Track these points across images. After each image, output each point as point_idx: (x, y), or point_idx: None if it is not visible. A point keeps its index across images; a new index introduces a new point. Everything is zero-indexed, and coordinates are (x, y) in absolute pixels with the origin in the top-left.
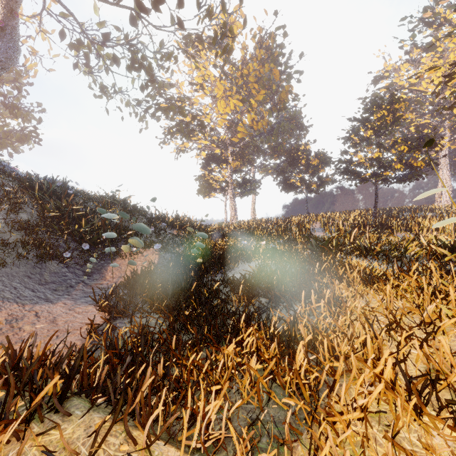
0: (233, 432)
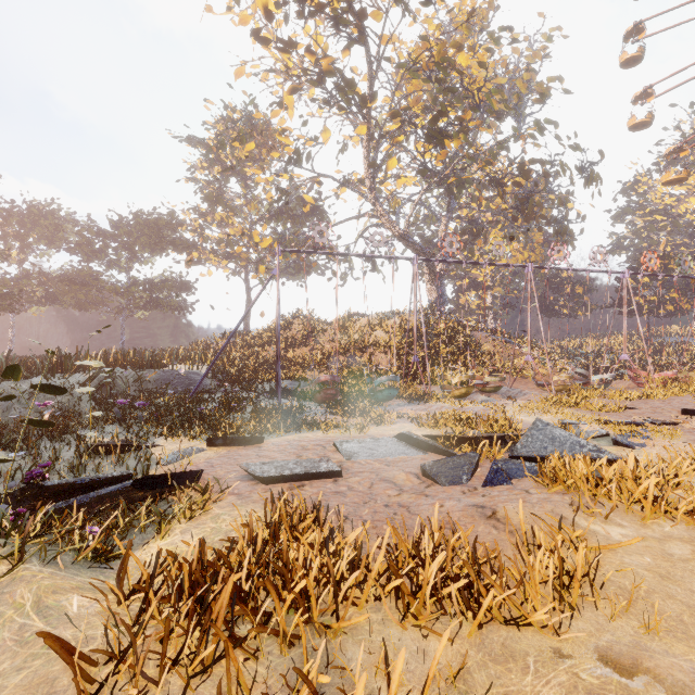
0: None
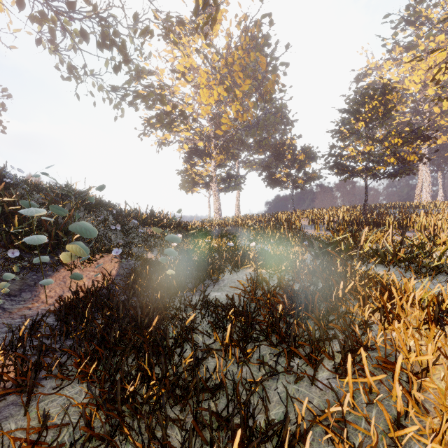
0: None
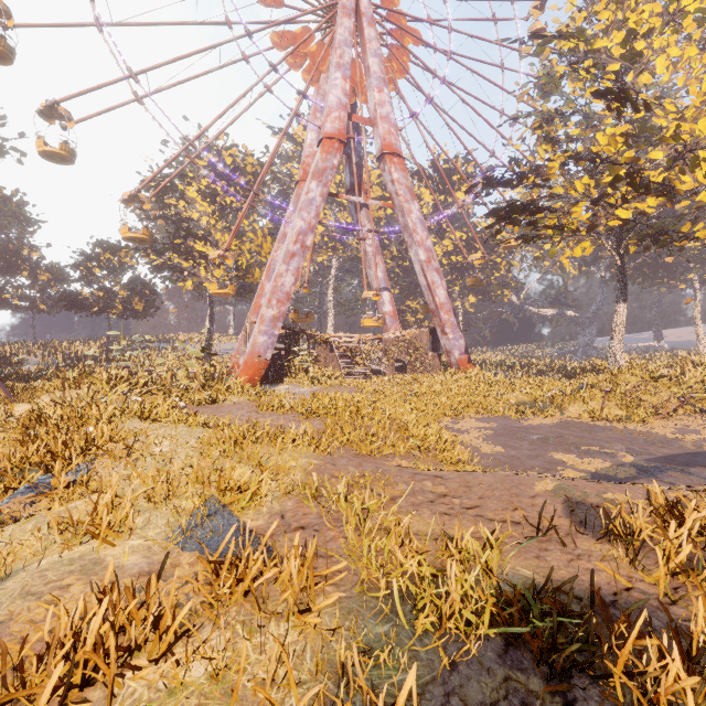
0: None
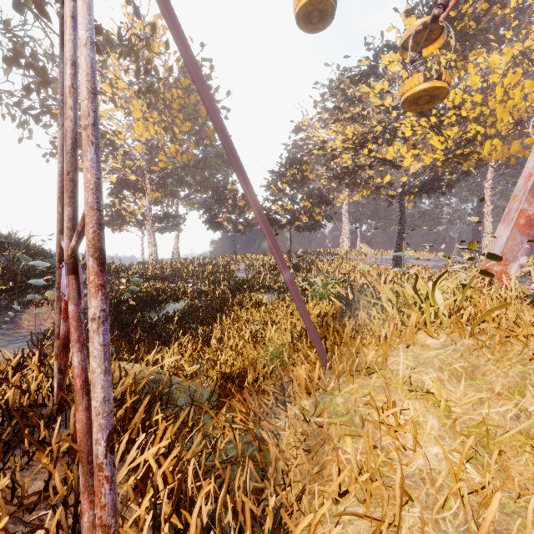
0: (183, 363)
